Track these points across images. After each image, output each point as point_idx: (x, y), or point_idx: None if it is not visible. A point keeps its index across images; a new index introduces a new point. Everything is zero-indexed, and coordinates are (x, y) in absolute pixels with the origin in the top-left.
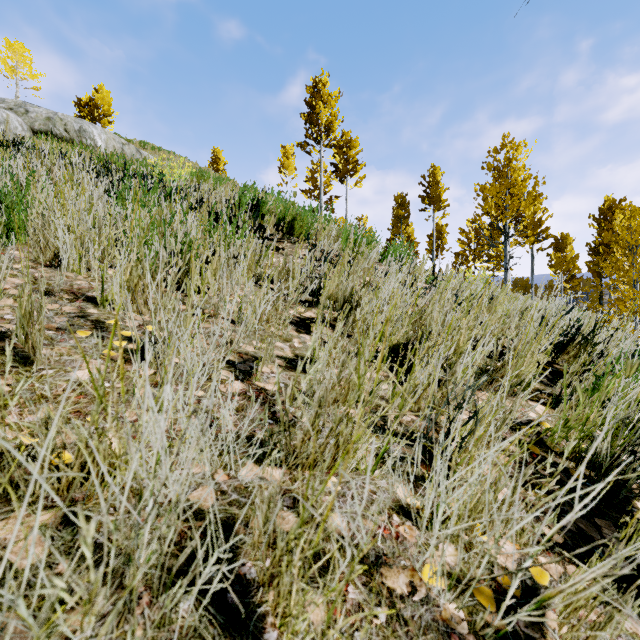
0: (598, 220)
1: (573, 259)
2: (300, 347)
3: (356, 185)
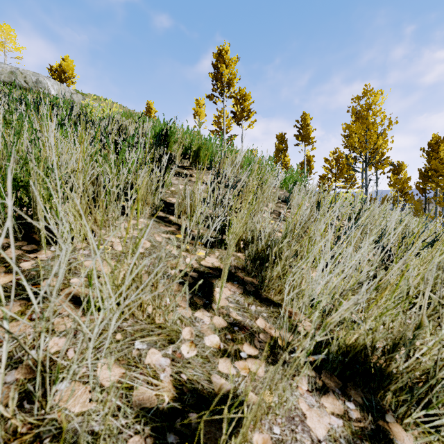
0: (427, 152)
1: (406, 180)
2: (191, 355)
3: (249, 127)
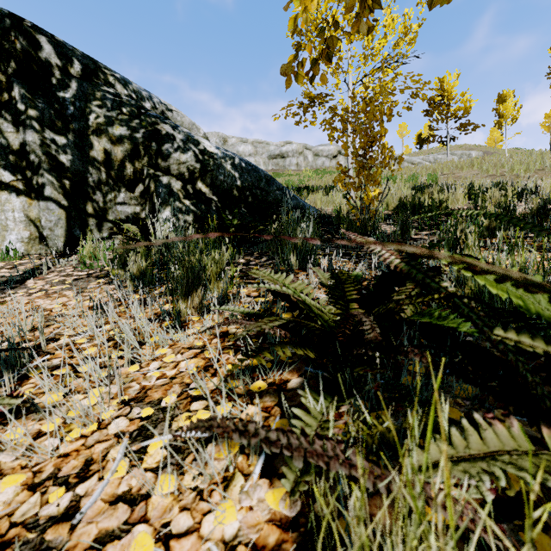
0: None
1: None
2: None
3: None
